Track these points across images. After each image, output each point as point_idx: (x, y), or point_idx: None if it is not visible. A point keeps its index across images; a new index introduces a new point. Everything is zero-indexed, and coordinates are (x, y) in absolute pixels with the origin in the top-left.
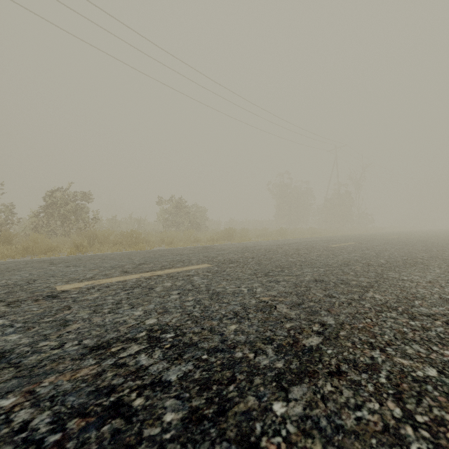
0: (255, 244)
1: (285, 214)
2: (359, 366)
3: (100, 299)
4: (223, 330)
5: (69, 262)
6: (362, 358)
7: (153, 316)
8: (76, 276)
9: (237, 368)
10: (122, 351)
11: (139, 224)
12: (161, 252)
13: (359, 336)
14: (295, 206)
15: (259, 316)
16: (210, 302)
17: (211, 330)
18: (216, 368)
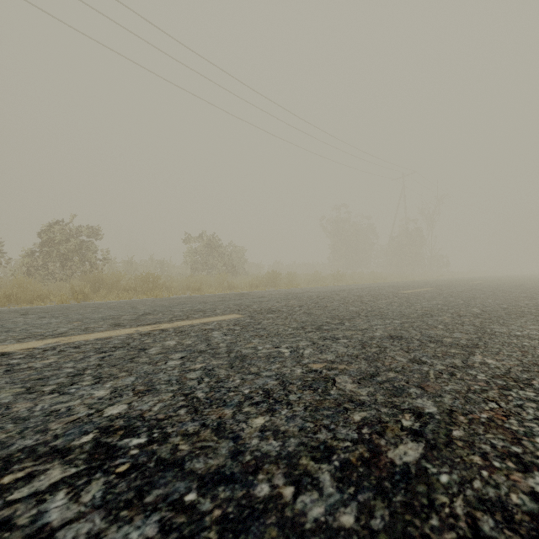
0: (304, 290)
1: (341, 256)
2: (517, 521)
3: (53, 367)
4: (240, 427)
5: (49, 311)
6: (515, 497)
7: (125, 398)
8: (41, 331)
9: (255, 532)
10: (23, 482)
11: (162, 267)
12: (181, 299)
13: (489, 439)
14: (354, 246)
15: (307, 399)
16: (229, 371)
17: (218, 427)
18: (208, 533)
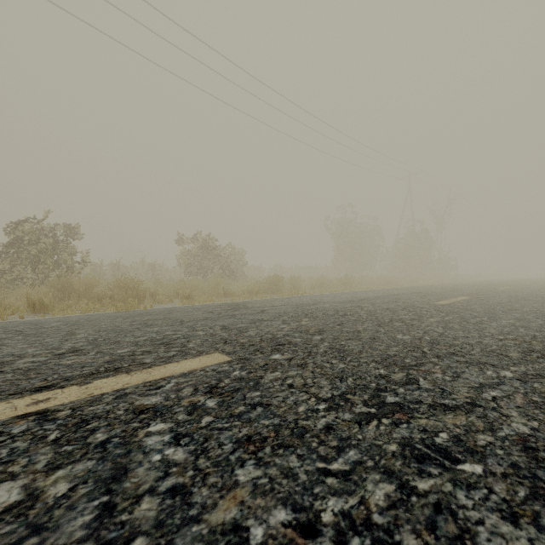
0: (313, 299)
1: (346, 258)
2: None
3: None
4: None
5: None
6: None
7: None
8: None
9: None
10: None
11: (154, 270)
12: (154, 315)
13: None
14: (359, 248)
15: None
16: None
17: None
18: None
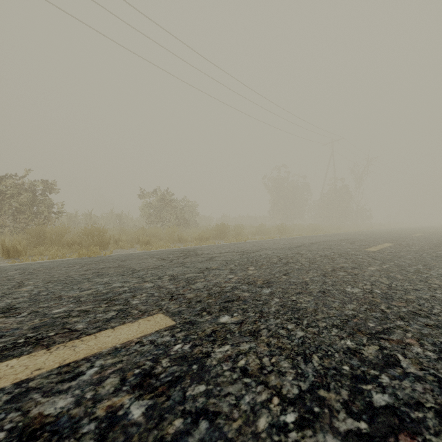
0: (256, 246)
1: (280, 209)
2: None
3: None
4: None
5: None
6: None
7: None
8: None
9: None
10: None
11: (121, 219)
12: (110, 262)
13: None
14: (291, 201)
15: None
16: None
17: None
18: None
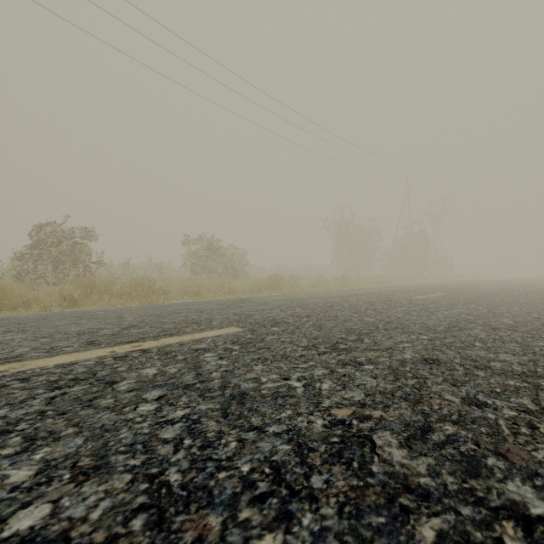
0: (309, 295)
1: (344, 258)
2: None
3: None
4: None
5: (22, 323)
6: None
7: (54, 487)
8: None
9: None
10: None
11: (161, 270)
12: (175, 306)
13: None
14: (357, 249)
15: (340, 485)
16: (221, 425)
17: None
18: None
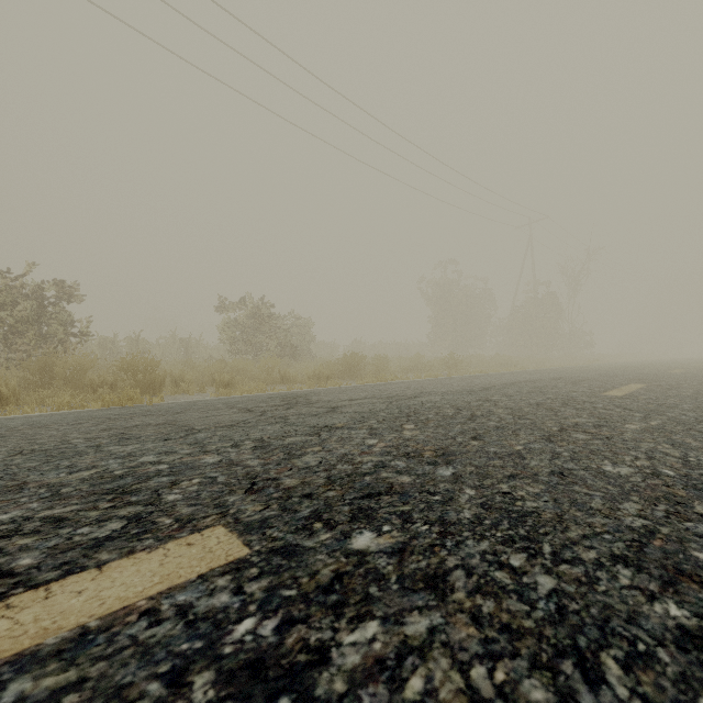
0: (412, 388)
1: (446, 332)
2: None
3: None
4: None
5: None
6: None
7: None
8: None
9: None
10: None
11: (188, 347)
12: (153, 416)
13: None
14: (464, 319)
15: None
16: None
17: None
18: None
